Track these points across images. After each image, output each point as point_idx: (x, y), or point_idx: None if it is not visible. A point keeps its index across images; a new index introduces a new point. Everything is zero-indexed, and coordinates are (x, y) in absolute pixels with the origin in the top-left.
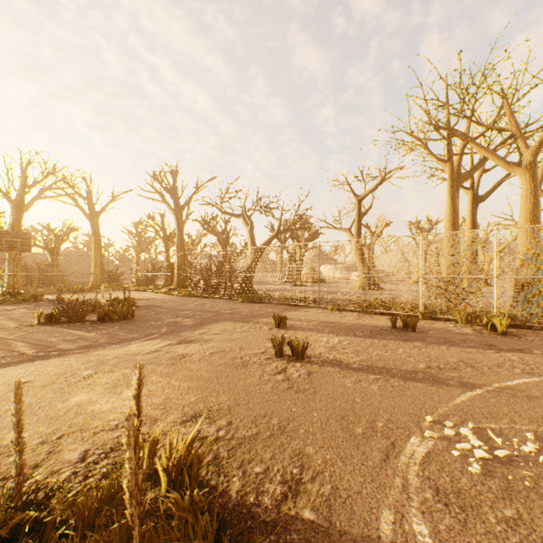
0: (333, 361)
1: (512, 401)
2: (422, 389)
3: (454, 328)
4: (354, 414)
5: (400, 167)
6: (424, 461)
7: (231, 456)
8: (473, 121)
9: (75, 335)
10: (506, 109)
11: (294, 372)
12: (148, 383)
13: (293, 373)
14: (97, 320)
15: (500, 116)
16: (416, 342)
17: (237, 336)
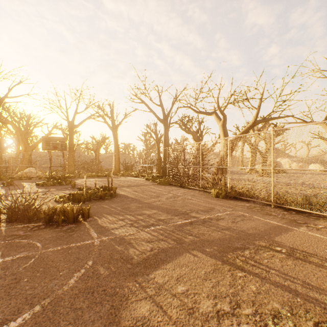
0: None
1: None
2: None
3: None
4: None
5: None
6: None
7: None
8: None
9: None
10: None
11: None
12: None
13: None
14: (45, 221)
15: None
16: None
17: None
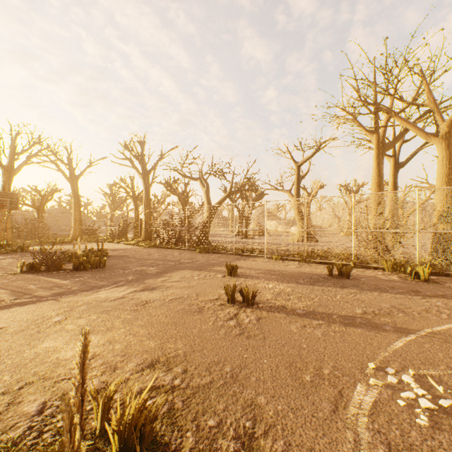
0: (280, 306)
1: (445, 347)
2: (361, 335)
3: (382, 276)
4: (301, 360)
5: (333, 138)
6: (372, 411)
7: (185, 408)
8: (397, 98)
9: (52, 283)
10: (425, 88)
11: (245, 317)
12: (111, 329)
13: (243, 319)
14: (73, 269)
15: (418, 94)
16: (351, 288)
17: (195, 283)
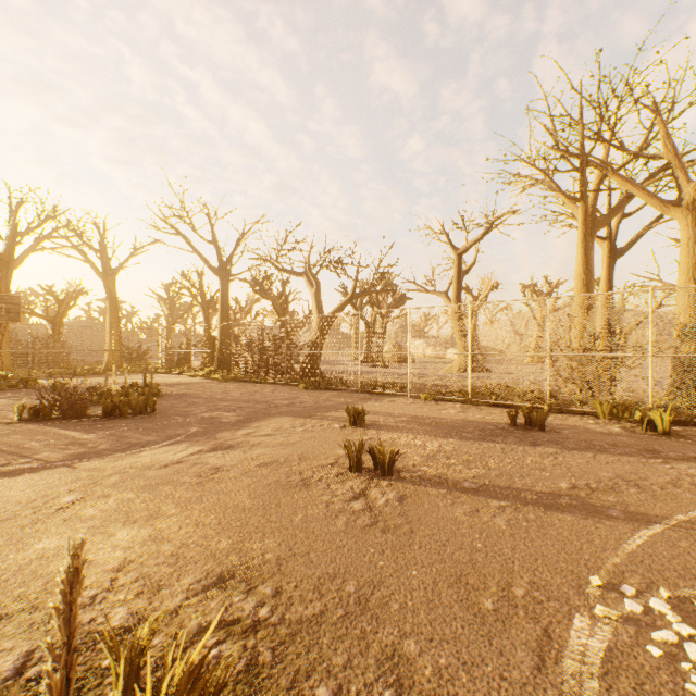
0: (435, 477)
1: None
2: (572, 525)
3: (596, 426)
4: (475, 572)
5: (514, 211)
6: (606, 669)
7: (276, 663)
8: (615, 146)
9: (67, 438)
10: (660, 130)
11: (379, 495)
12: (157, 516)
13: (376, 498)
14: (103, 415)
15: (648, 141)
16: (547, 447)
17: (297, 438)
